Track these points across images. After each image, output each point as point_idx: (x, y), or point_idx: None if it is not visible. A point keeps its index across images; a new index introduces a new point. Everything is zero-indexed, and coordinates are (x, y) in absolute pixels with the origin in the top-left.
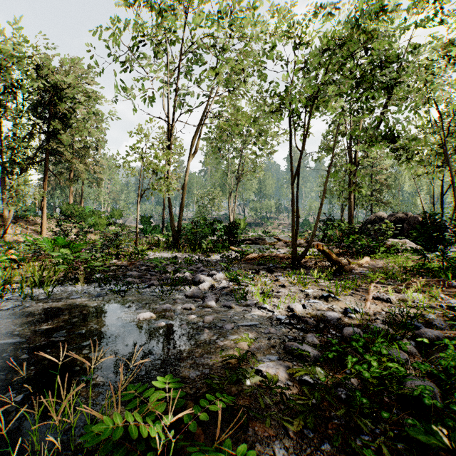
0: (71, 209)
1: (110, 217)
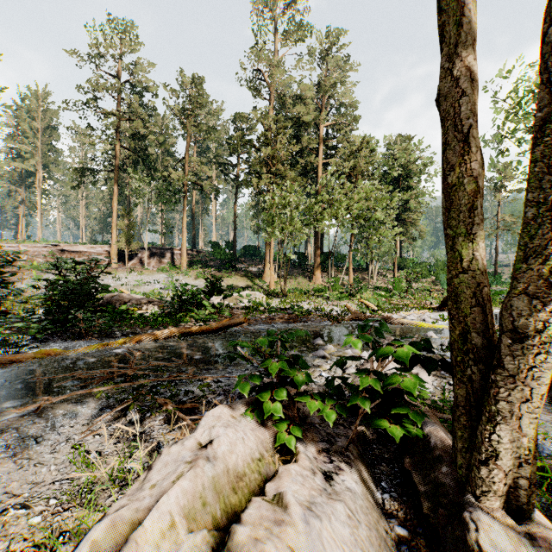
0: (403, 262)
1: (431, 268)
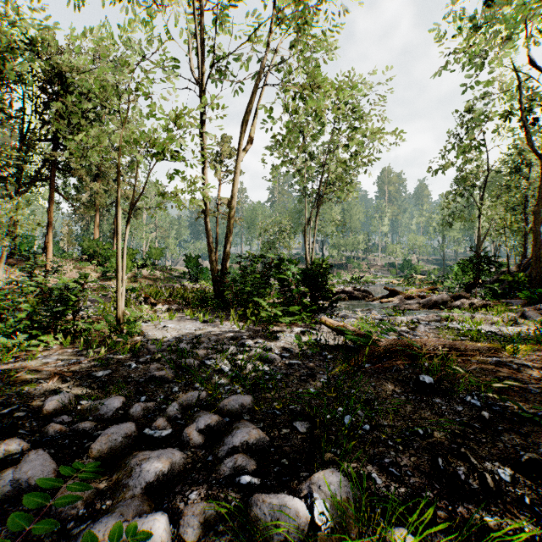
0: (94, 247)
1: (147, 257)
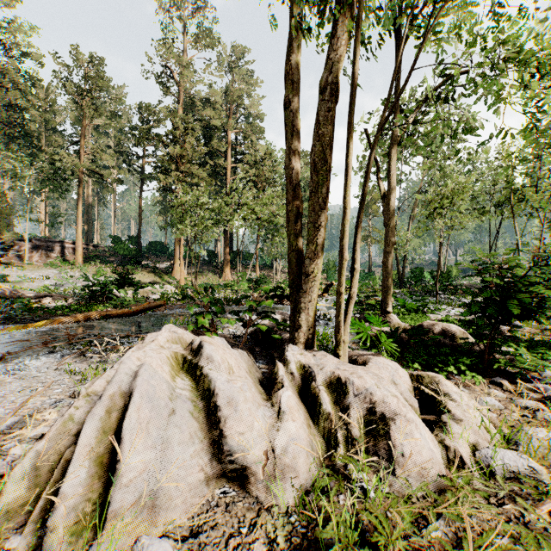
0: None
1: (324, 266)
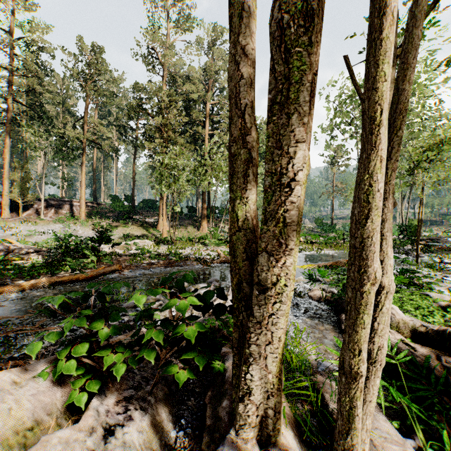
0: None
1: None
